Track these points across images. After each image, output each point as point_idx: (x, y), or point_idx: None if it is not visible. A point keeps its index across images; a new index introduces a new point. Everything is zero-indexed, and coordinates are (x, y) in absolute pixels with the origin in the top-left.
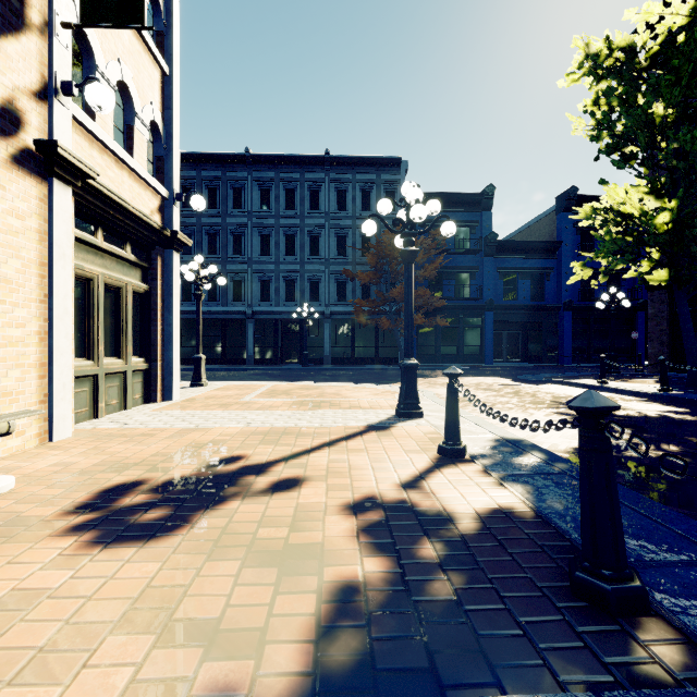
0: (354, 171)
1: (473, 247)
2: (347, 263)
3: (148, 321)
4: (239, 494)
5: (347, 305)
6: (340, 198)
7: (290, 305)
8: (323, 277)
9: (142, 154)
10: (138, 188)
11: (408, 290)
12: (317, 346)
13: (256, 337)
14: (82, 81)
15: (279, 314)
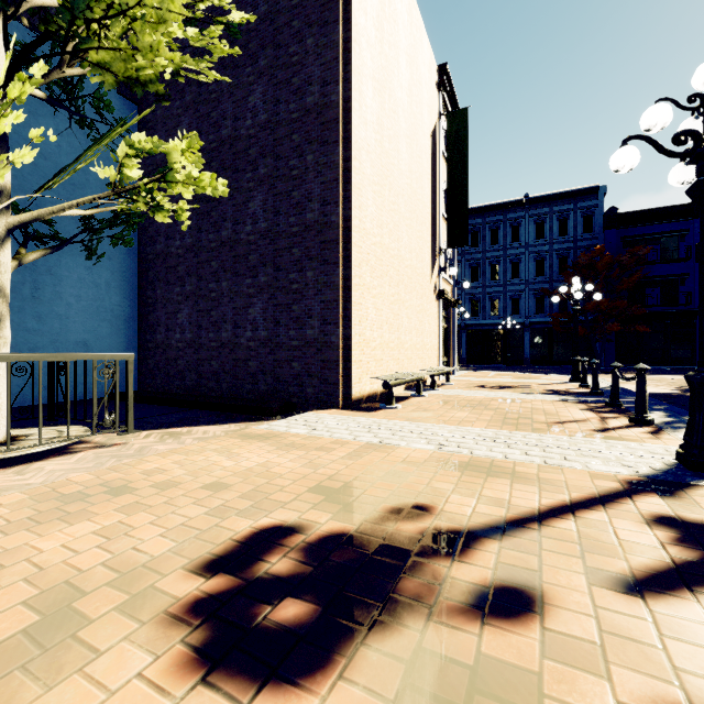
0: (551, 205)
1: (682, 255)
2: (545, 281)
3: (446, 340)
4: (514, 388)
5: (545, 316)
6: (538, 229)
7: (494, 318)
8: (523, 294)
9: (448, 271)
10: (447, 287)
11: (575, 326)
12: (517, 350)
13: (467, 343)
14: (447, 266)
15: (485, 325)
